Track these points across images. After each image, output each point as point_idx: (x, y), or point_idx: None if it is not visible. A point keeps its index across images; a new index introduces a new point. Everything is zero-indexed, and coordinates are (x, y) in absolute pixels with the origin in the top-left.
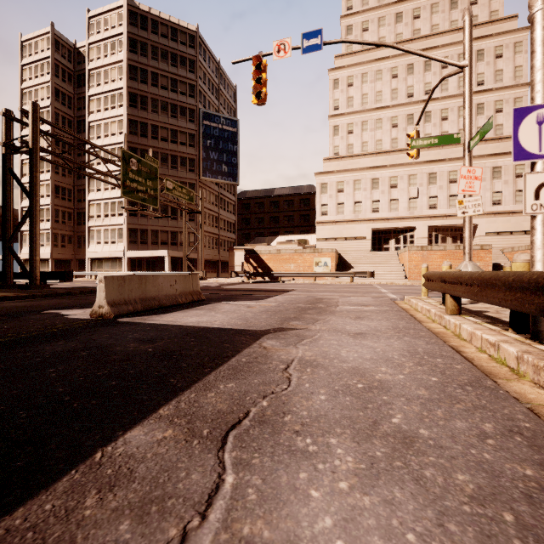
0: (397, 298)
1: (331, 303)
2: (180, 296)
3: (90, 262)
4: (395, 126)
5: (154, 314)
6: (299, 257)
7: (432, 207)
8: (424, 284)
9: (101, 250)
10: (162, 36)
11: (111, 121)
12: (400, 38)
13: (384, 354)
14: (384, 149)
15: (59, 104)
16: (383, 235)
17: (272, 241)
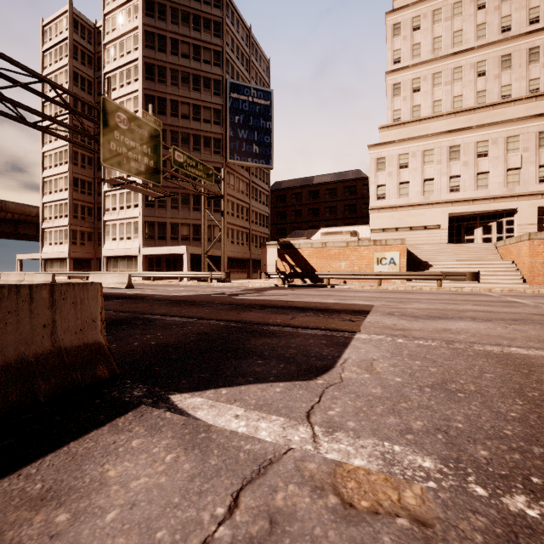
0: None
1: None
2: None
3: (106, 261)
4: (482, 74)
5: None
6: (353, 252)
7: (543, 180)
8: None
9: (116, 247)
10: None
11: (127, 99)
12: None
13: None
14: (466, 106)
15: (78, 90)
16: (464, 222)
17: (312, 235)
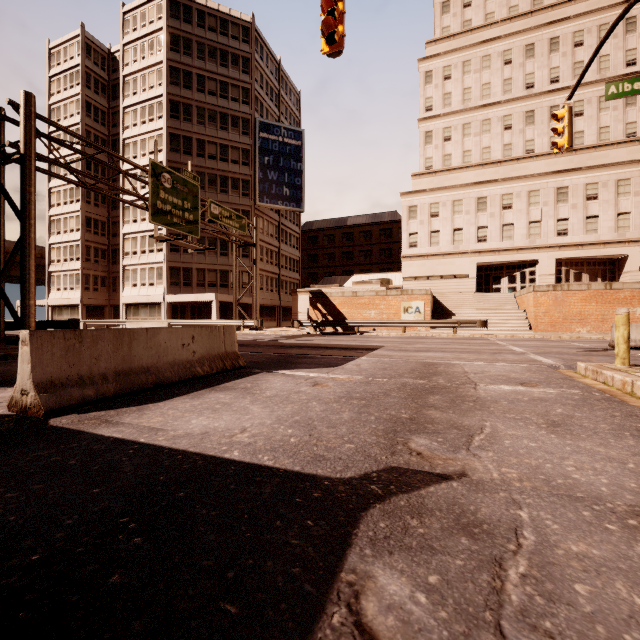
0: (559, 365)
1: (455, 375)
2: (201, 362)
3: (125, 308)
4: (509, 127)
5: (135, 404)
6: (382, 302)
7: (561, 234)
8: None
9: (137, 294)
10: (210, 29)
11: (149, 137)
12: (515, 12)
13: None
14: (493, 158)
15: (91, 121)
16: (492, 271)
17: (345, 282)
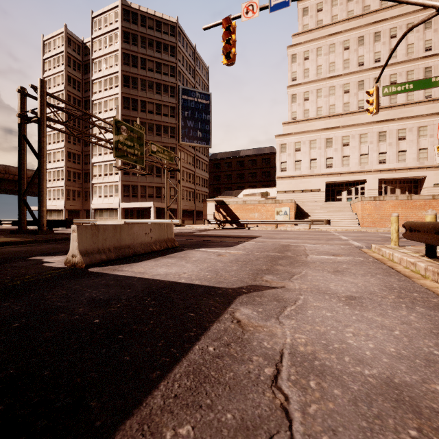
0: (363, 246)
1: (298, 251)
2: (155, 243)
3: (93, 212)
4: (347, 92)
5: (126, 263)
6: (262, 207)
7: (381, 162)
8: (405, 234)
9: (102, 202)
10: (149, 28)
11: (109, 99)
12: (351, 15)
13: (414, 345)
14: (337, 112)
15: (71, 88)
16: (336, 187)
17: (238, 194)
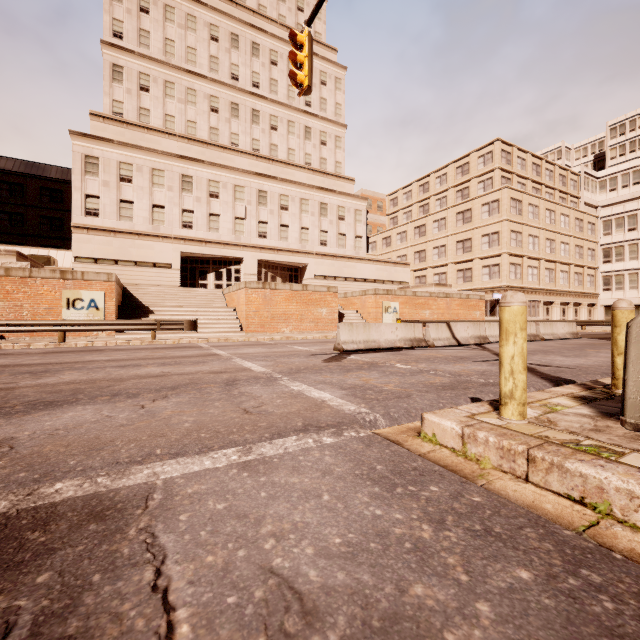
0: (376, 417)
1: None
2: None
3: None
4: (216, 110)
5: None
6: (20, 287)
7: (262, 236)
8: None
9: None
10: None
11: None
12: None
13: None
14: (200, 137)
15: None
16: (199, 265)
17: None
